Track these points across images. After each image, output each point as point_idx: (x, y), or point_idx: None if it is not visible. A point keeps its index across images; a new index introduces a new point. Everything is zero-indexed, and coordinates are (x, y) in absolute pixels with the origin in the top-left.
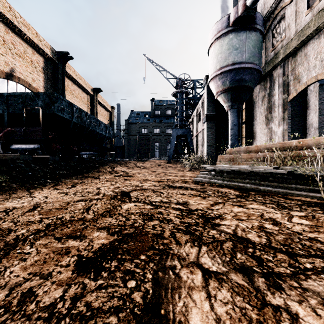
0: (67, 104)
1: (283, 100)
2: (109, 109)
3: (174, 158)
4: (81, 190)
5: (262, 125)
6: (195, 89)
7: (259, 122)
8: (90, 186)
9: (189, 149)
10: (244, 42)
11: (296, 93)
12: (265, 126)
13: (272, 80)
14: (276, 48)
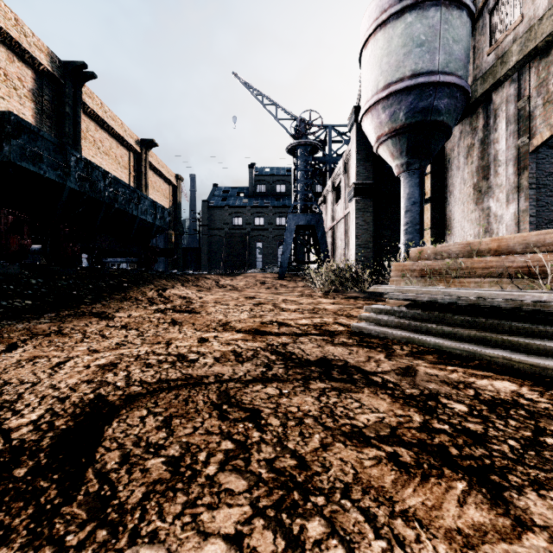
0: (50, 146)
1: (517, 151)
2: (171, 180)
3: (292, 270)
4: (4, 368)
5: (467, 205)
6: (329, 142)
7: (461, 198)
8: (58, 347)
9: (318, 252)
10: (437, 30)
11: (550, 133)
12: (472, 205)
13: (490, 112)
14: (500, 46)
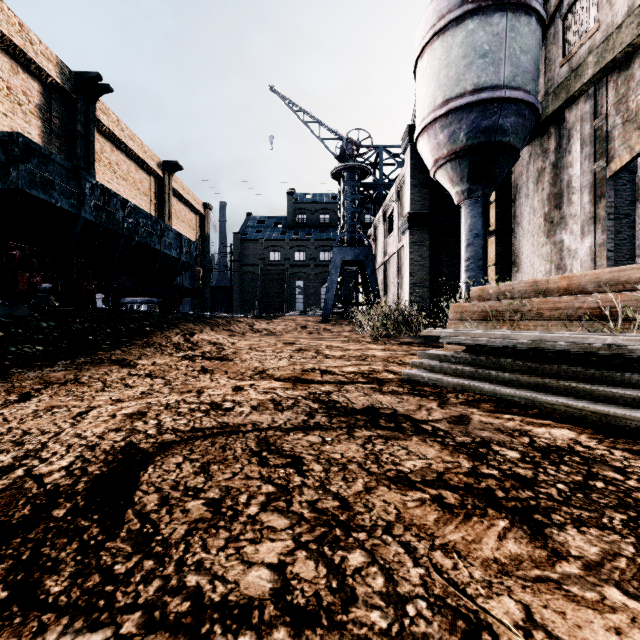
0: (62, 171)
1: (593, 176)
2: (198, 209)
3: (337, 313)
4: (20, 418)
5: (537, 237)
6: (380, 166)
7: (530, 230)
8: (77, 396)
9: (368, 292)
10: (503, 38)
11: (631, 156)
12: (543, 238)
13: (563, 132)
14: (574, 57)
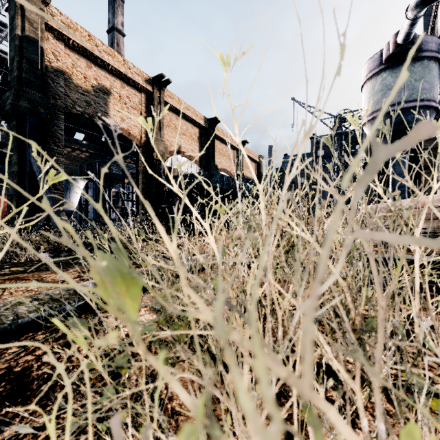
0: (219, 176)
1: None
2: (256, 160)
3: None
4: None
5: None
6: None
7: None
8: None
9: None
10: None
11: None
12: None
13: None
14: None
